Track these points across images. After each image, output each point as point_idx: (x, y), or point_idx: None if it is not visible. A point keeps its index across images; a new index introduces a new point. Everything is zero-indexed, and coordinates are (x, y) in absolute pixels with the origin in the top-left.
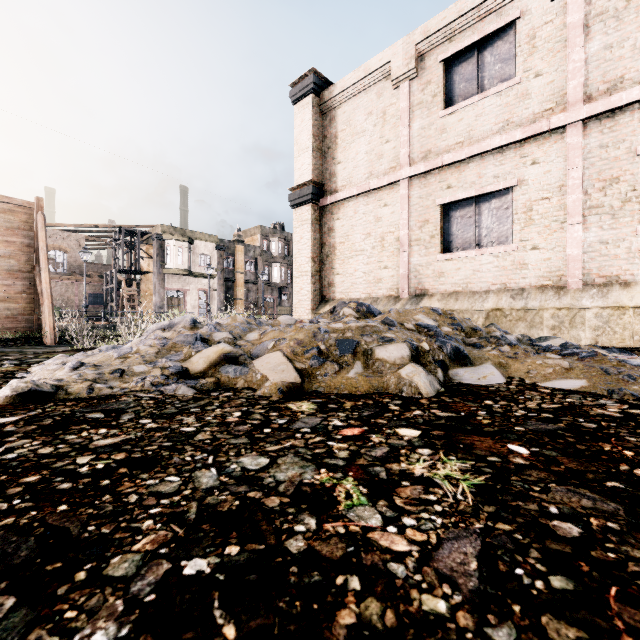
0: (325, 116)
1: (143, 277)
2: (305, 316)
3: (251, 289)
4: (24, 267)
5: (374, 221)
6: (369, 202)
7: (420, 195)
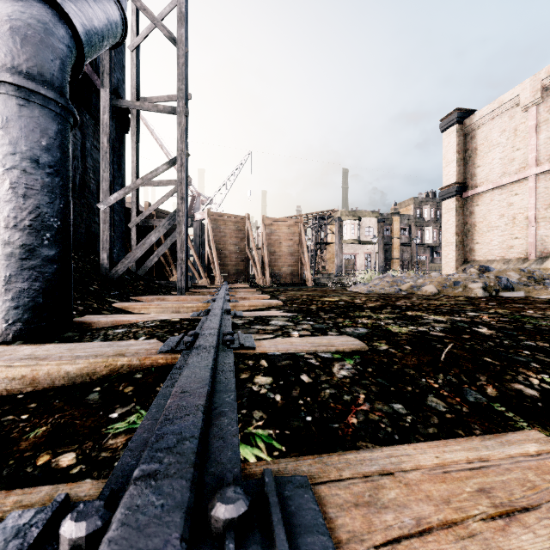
0: (467, 135)
1: (328, 246)
2: (451, 272)
3: (405, 250)
4: (296, 250)
5: (506, 206)
6: (502, 193)
7: (545, 186)
